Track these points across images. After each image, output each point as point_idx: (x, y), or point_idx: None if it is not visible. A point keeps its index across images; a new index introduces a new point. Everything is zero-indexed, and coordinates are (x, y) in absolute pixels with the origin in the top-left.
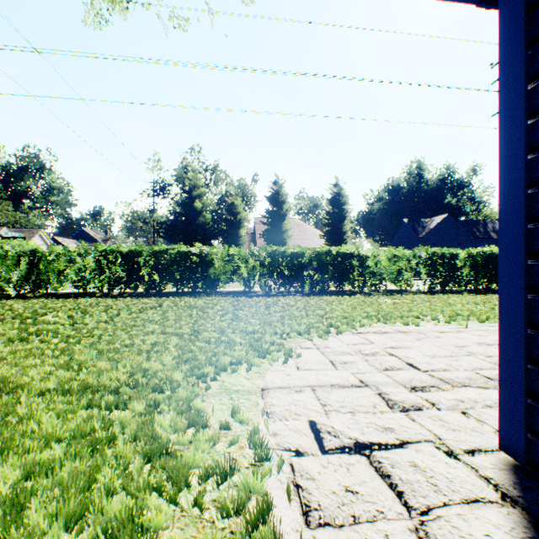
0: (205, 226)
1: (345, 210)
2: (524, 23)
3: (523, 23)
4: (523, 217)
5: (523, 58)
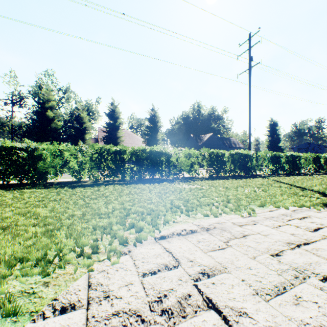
0: (57, 130)
1: (158, 126)
2: None
3: None
4: None
5: None
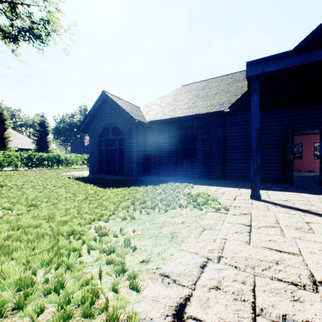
0: None
1: (49, 131)
2: (90, 144)
3: (90, 144)
4: (90, 157)
5: (90, 147)
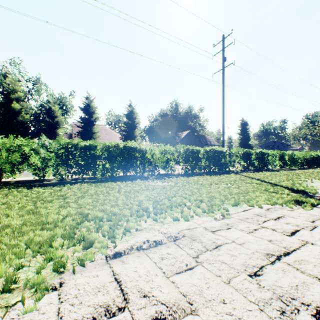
0: (25, 124)
1: (136, 122)
2: None
3: None
4: None
5: None
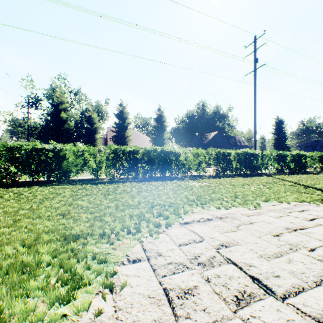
0: (70, 131)
1: (165, 126)
2: None
3: None
4: None
5: None
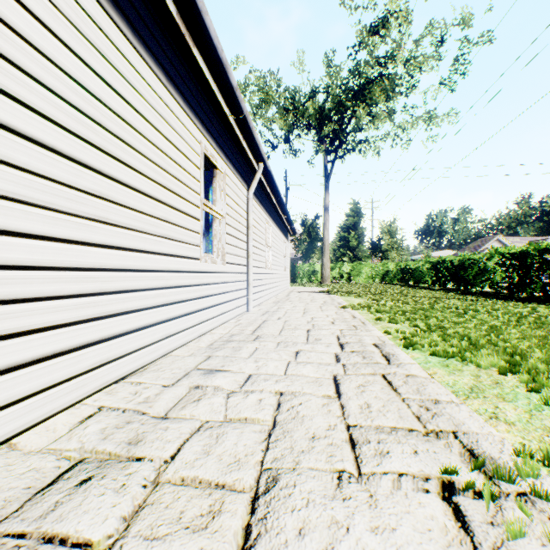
0: None
1: None
2: None
3: None
4: None
5: None
